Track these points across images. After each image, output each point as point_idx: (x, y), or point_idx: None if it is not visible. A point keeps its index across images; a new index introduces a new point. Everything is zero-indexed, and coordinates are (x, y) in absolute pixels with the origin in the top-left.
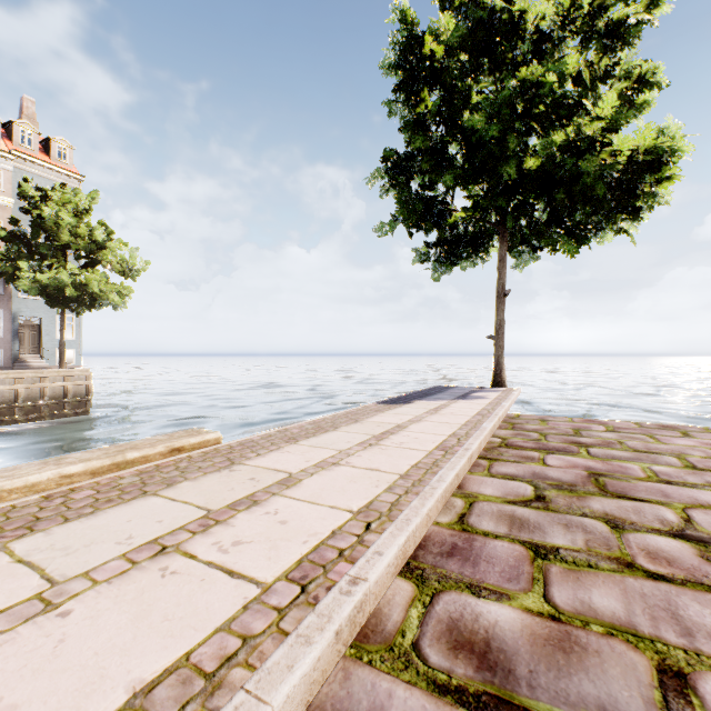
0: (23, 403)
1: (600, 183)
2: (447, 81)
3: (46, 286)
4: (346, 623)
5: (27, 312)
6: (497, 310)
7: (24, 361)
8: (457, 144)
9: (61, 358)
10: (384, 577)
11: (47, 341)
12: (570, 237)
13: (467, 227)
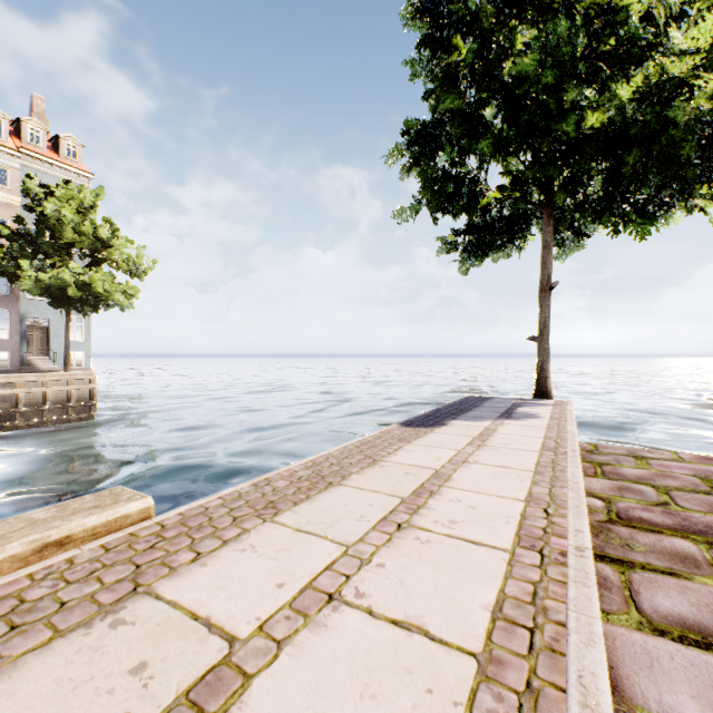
0: (24, 408)
1: (690, 139)
2: (483, 26)
3: (48, 285)
4: None
5: (35, 314)
6: (540, 306)
7: (32, 364)
8: (494, 106)
9: (66, 360)
10: None
11: (55, 343)
12: (639, 214)
13: (501, 210)
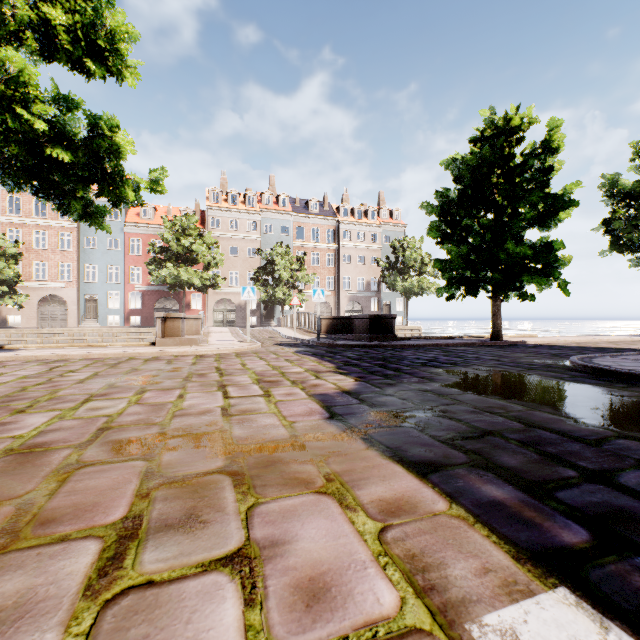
0: None
1: None
2: (634, 195)
3: (406, 287)
4: (565, 340)
5: (385, 299)
6: None
7: None
8: None
9: (406, 321)
10: (570, 341)
11: (392, 312)
12: None
13: None
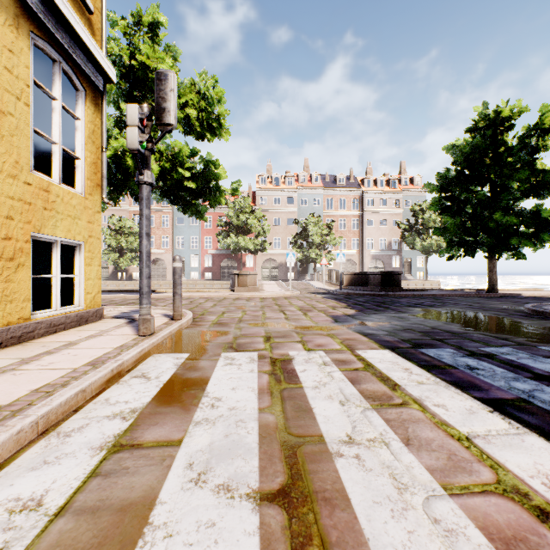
0: None
1: None
2: None
3: (424, 246)
4: None
5: (406, 256)
6: None
7: (405, 277)
8: None
9: (426, 276)
10: None
11: (412, 268)
12: None
13: None
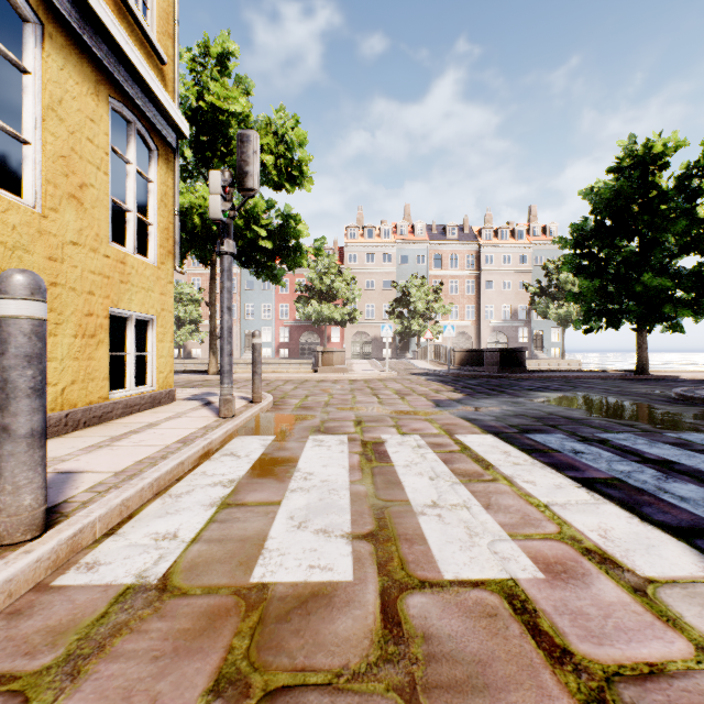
0: None
1: None
2: None
3: (560, 315)
4: None
5: (536, 328)
6: None
7: (536, 355)
8: None
9: (562, 353)
10: None
11: (545, 344)
12: None
13: None
